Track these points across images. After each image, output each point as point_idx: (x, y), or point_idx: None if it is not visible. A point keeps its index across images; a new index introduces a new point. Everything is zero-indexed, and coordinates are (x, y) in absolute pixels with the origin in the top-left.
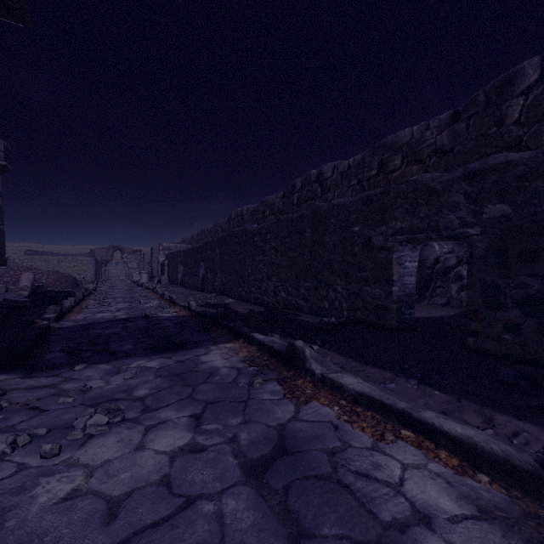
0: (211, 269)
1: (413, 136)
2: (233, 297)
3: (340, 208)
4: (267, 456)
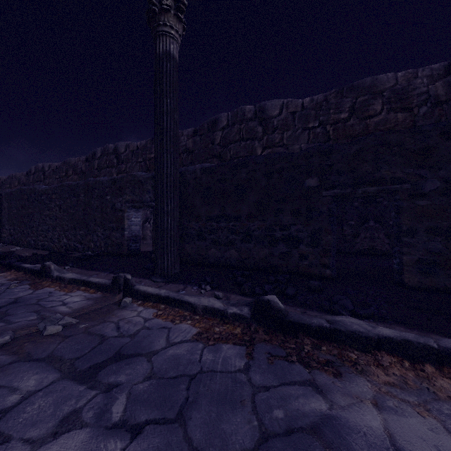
0: None
1: None
2: (22, 246)
3: (100, 183)
4: (3, 306)
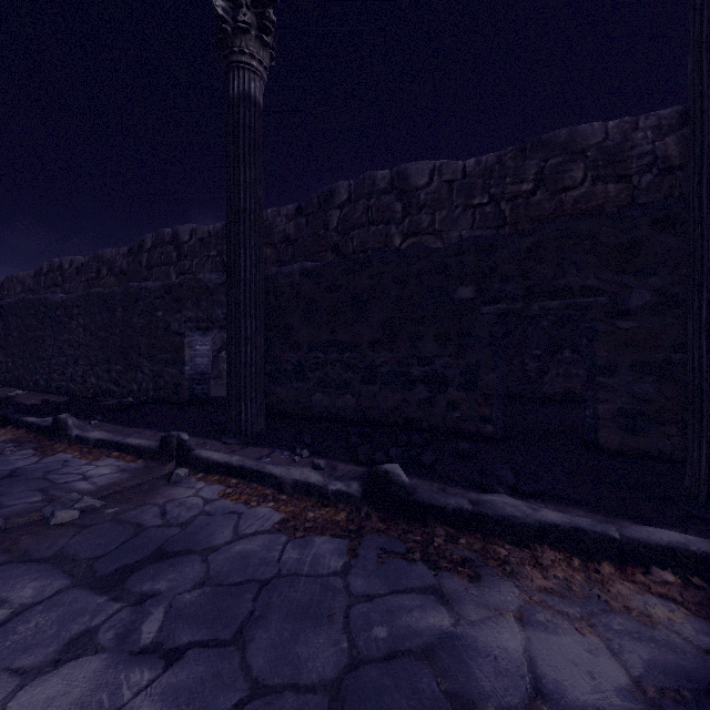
0: None
1: (268, 218)
2: (26, 389)
3: (147, 292)
4: None
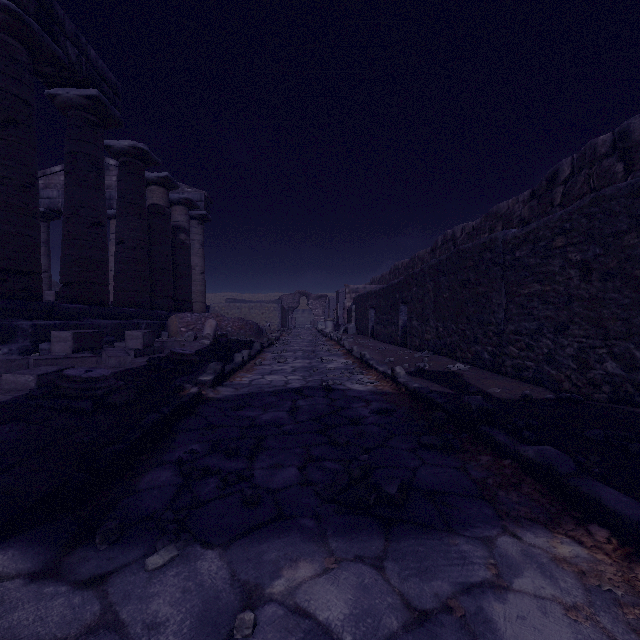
0: (417, 315)
1: None
2: (461, 361)
3: None
4: None
